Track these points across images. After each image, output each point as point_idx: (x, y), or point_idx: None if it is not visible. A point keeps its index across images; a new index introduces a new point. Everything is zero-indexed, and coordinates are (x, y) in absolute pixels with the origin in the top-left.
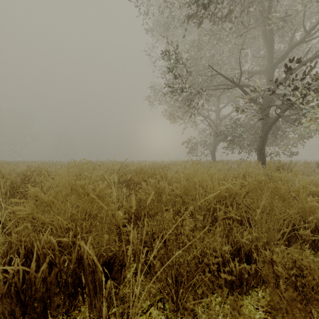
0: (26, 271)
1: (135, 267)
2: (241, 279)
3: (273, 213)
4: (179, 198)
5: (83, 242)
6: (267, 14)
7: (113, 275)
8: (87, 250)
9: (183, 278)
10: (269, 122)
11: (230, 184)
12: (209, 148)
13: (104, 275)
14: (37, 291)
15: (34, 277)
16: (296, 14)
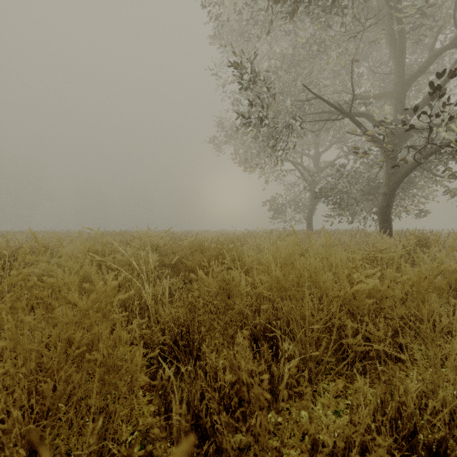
0: None
1: None
2: None
3: None
4: (268, 303)
5: None
6: (397, 2)
7: None
8: None
9: None
10: (399, 172)
11: (377, 281)
12: (303, 212)
13: None
14: None
15: None
16: (442, 3)
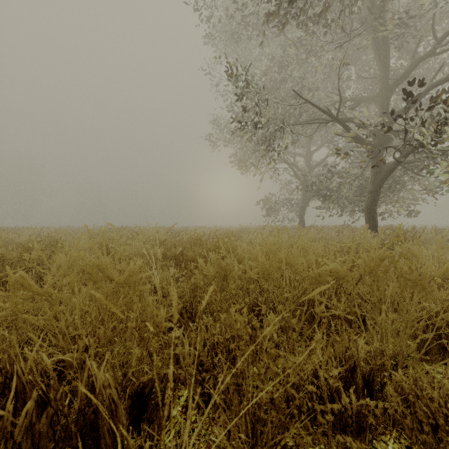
0: (3, 411)
1: (186, 397)
2: (360, 422)
3: (404, 309)
4: (255, 284)
5: (94, 366)
6: (380, 14)
7: (149, 414)
8: (102, 379)
9: (265, 429)
10: (383, 171)
11: (335, 263)
12: (295, 209)
13: (135, 414)
14: (22, 443)
15: (11, 425)
16: (423, 15)
